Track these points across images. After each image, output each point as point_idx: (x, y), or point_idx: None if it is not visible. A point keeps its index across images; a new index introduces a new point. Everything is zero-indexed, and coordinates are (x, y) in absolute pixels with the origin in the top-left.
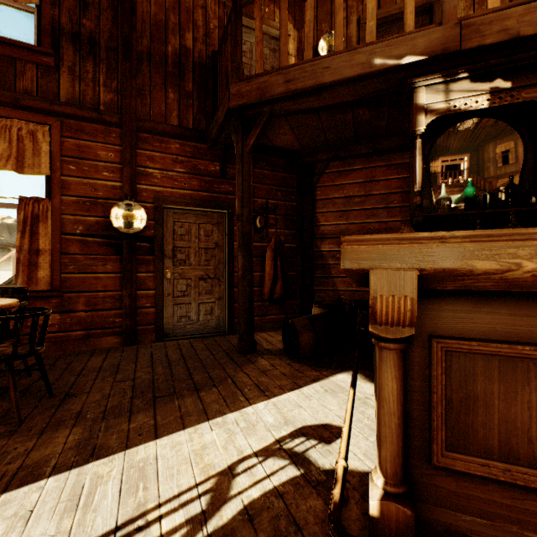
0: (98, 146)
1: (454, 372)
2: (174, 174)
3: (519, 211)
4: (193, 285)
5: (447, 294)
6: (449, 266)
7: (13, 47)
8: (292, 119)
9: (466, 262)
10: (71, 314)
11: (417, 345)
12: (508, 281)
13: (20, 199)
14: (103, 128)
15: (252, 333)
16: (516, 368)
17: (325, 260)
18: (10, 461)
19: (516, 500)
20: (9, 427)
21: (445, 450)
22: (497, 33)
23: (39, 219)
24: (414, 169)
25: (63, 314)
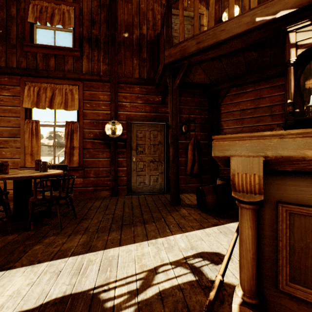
0: (99, 93)
1: (296, 228)
2: (136, 104)
3: None
4: (147, 165)
5: (290, 173)
6: (286, 154)
7: (63, 50)
8: (203, 65)
9: (299, 151)
10: (87, 178)
11: (267, 207)
12: None
13: (66, 122)
14: (102, 84)
15: (178, 193)
16: None
17: None
18: (55, 247)
19: None
20: (57, 231)
21: (289, 281)
22: None
23: (74, 132)
24: (287, 87)
25: (84, 178)
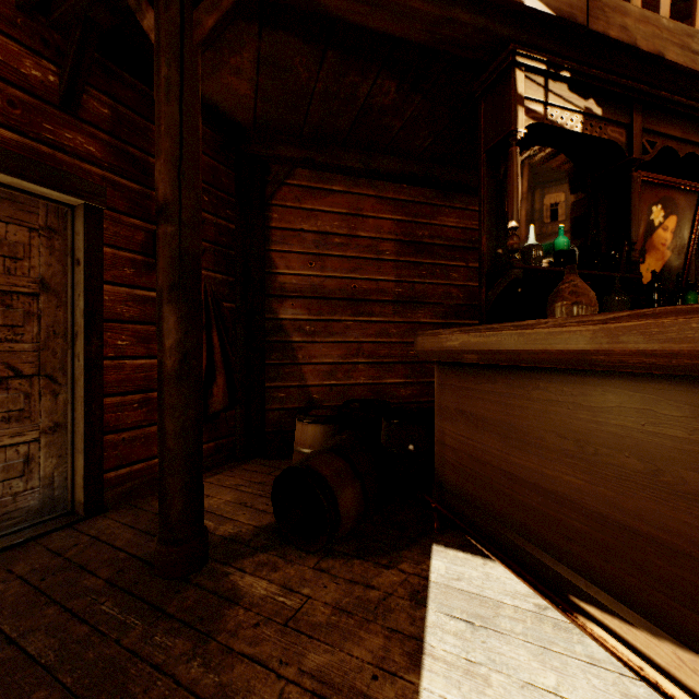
0: None
1: None
2: None
3: (607, 277)
4: None
5: None
6: None
7: None
8: (271, 39)
9: None
10: None
11: None
12: None
13: None
14: None
15: (201, 514)
16: None
17: (287, 335)
18: None
19: None
20: None
21: None
22: (619, 27)
23: None
24: (512, 191)
25: None
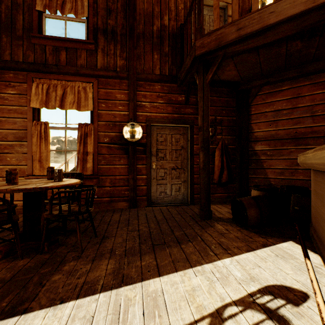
0: (116, 92)
1: None
2: (157, 104)
3: None
4: (168, 173)
5: None
6: None
7: (76, 42)
8: (237, 58)
9: None
10: (103, 188)
11: None
12: None
13: (79, 124)
14: (119, 81)
15: (209, 206)
16: None
17: (258, 156)
18: (79, 277)
19: None
20: (77, 253)
21: None
22: None
23: (87, 135)
24: None
25: (99, 188)
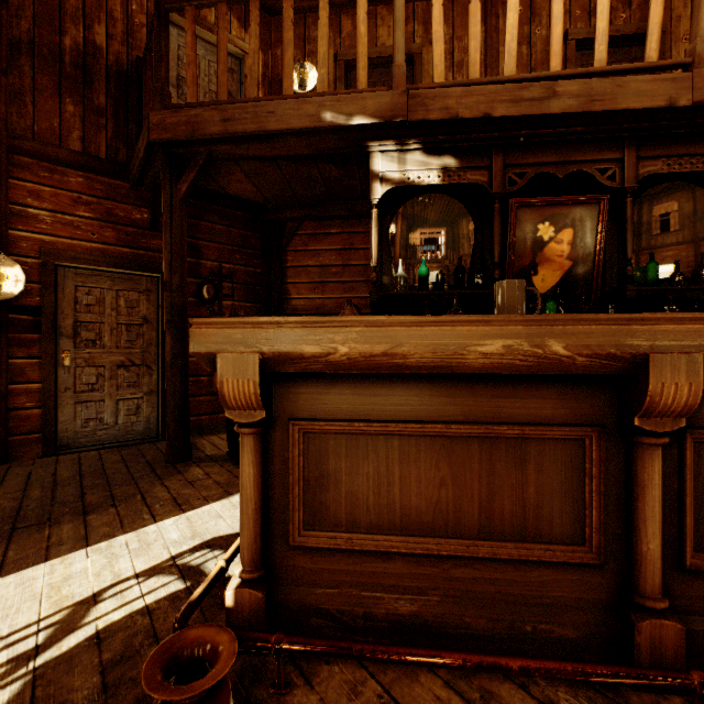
0: None
1: (311, 453)
2: (74, 219)
3: (465, 294)
4: (108, 375)
5: (304, 377)
6: (284, 350)
7: None
8: (245, 165)
9: (297, 346)
10: None
11: (279, 429)
12: (333, 364)
13: None
14: None
15: (186, 436)
16: (359, 444)
17: None
18: None
19: (357, 565)
20: None
21: (303, 529)
22: (439, 110)
23: None
24: (370, 241)
25: None
